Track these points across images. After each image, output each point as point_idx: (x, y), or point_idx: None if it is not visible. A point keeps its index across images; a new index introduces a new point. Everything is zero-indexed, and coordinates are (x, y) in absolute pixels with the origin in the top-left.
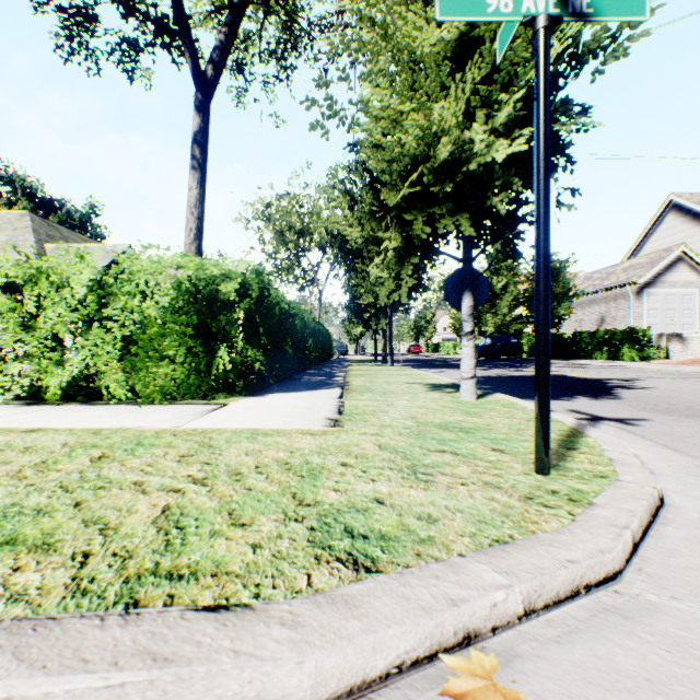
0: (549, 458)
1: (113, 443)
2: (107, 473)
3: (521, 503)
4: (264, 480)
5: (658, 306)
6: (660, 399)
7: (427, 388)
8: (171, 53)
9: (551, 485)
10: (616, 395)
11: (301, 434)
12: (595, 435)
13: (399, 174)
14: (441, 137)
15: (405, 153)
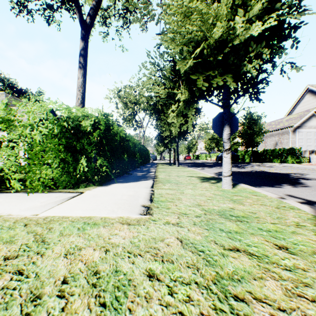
0: None
1: None
2: None
3: None
4: None
5: (303, 137)
6: None
7: (200, 180)
8: (69, 12)
9: None
10: (304, 184)
11: (120, 224)
12: None
13: (188, 51)
14: (214, 27)
15: (191, 39)
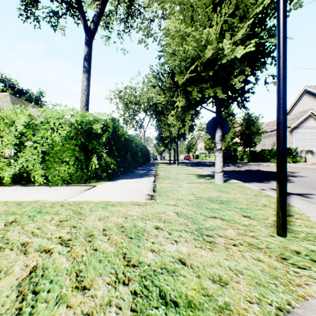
0: (286, 226)
1: (24, 211)
2: (9, 234)
3: (280, 264)
4: (106, 241)
5: (300, 138)
6: (313, 182)
7: (196, 177)
8: (74, 18)
9: (292, 245)
10: (290, 180)
11: (132, 205)
12: (297, 206)
13: (185, 66)
14: (206, 47)
15: (187, 56)
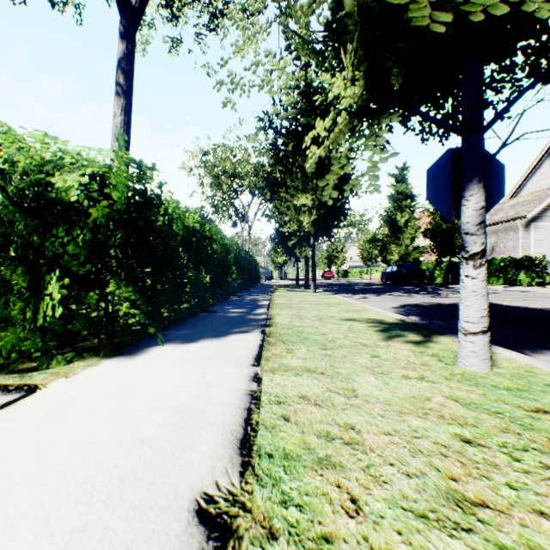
0: None
1: None
2: None
3: None
4: None
5: (544, 238)
6: None
7: (378, 333)
8: None
9: None
10: None
11: None
12: None
13: None
14: None
15: None
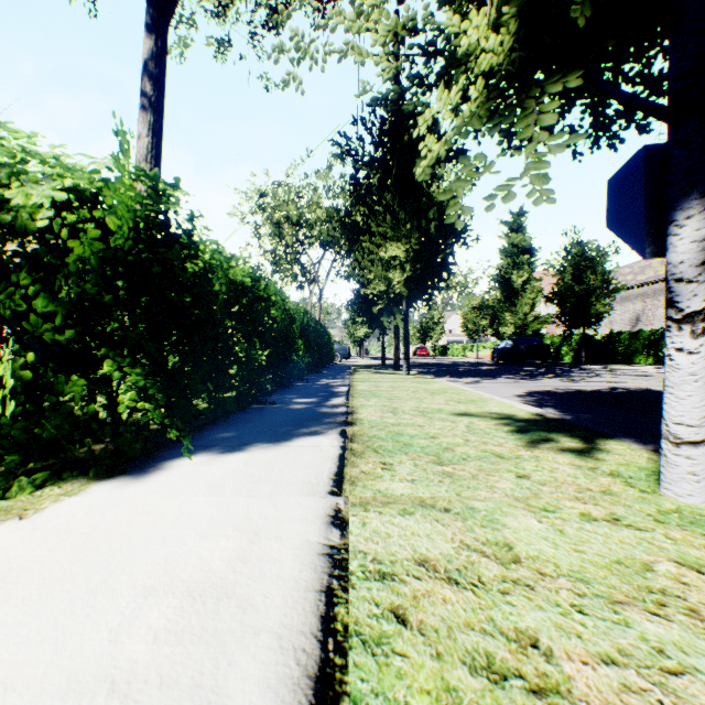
0: None
1: None
2: None
3: None
4: None
5: None
6: None
7: (513, 435)
8: None
9: None
10: None
11: None
12: None
13: None
14: None
15: None
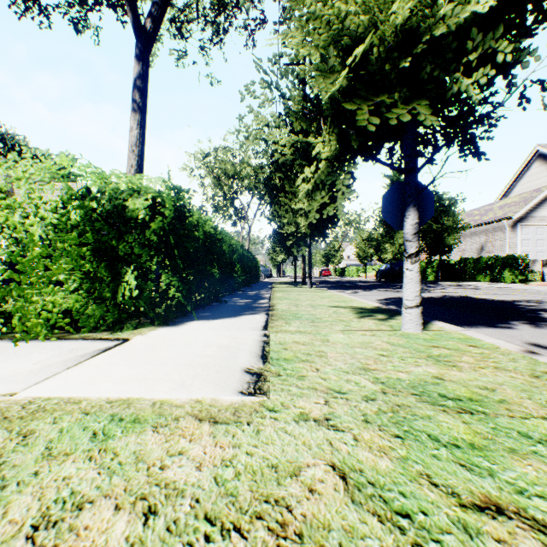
0: None
1: None
2: None
3: None
4: None
5: (530, 237)
6: None
7: (355, 314)
8: (116, 11)
9: None
10: None
11: (195, 422)
12: None
13: (339, 53)
14: (391, 5)
15: (344, 31)
